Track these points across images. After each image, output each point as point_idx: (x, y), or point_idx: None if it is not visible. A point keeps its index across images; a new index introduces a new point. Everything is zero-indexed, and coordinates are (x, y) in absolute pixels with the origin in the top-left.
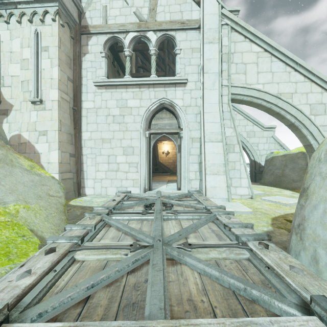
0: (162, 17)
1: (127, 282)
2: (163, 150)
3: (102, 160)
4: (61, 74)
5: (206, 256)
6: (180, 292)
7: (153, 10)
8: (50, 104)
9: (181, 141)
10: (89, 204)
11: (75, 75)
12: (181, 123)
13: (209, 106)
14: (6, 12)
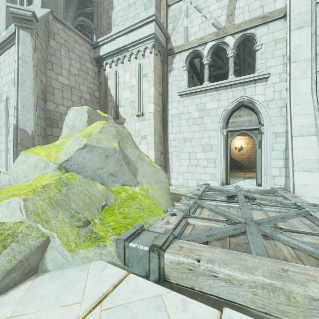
0: (241, 18)
1: (231, 241)
2: (235, 146)
3: (184, 157)
4: (155, 91)
5: (298, 239)
6: (276, 254)
7: (231, 16)
8: (148, 115)
9: (261, 137)
10: (176, 192)
11: (163, 90)
12: (261, 118)
13: (298, 97)
14: (122, 56)
